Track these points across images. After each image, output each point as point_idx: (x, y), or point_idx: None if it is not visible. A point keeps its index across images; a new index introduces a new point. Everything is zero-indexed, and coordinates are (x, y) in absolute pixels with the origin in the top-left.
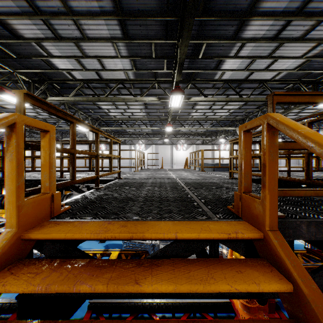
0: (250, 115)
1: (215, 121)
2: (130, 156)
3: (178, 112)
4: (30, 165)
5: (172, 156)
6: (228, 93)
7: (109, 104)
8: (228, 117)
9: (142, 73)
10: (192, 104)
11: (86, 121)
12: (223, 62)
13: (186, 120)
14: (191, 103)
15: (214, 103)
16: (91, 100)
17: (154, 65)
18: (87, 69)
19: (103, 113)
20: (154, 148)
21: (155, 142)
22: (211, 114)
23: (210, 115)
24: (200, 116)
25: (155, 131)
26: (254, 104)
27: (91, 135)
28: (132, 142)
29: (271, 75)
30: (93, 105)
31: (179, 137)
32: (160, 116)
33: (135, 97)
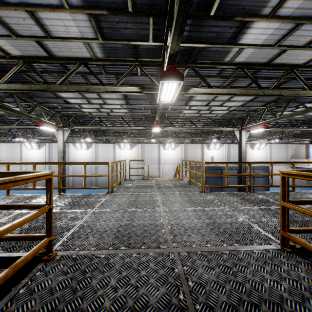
0: (252, 114)
1: (209, 120)
2: (114, 155)
3: (167, 109)
4: (1, 166)
5: (159, 155)
6: (236, 84)
7: (78, 98)
8: (226, 115)
9: (114, 47)
10: (186, 99)
11: (56, 118)
12: (247, 28)
13: (177, 119)
14: (185, 97)
15: (214, 98)
16: (36, 88)
17: (133, 31)
18: (19, 36)
19: (74, 109)
20: (140, 147)
21: (141, 140)
22: (207, 112)
23: (205, 113)
24: (193, 114)
25: (141, 130)
26: (262, 100)
27: (60, 136)
28: (116, 140)
29: (307, 57)
30: (57, 99)
31: (167, 135)
32: (145, 113)
33: (105, 85)
